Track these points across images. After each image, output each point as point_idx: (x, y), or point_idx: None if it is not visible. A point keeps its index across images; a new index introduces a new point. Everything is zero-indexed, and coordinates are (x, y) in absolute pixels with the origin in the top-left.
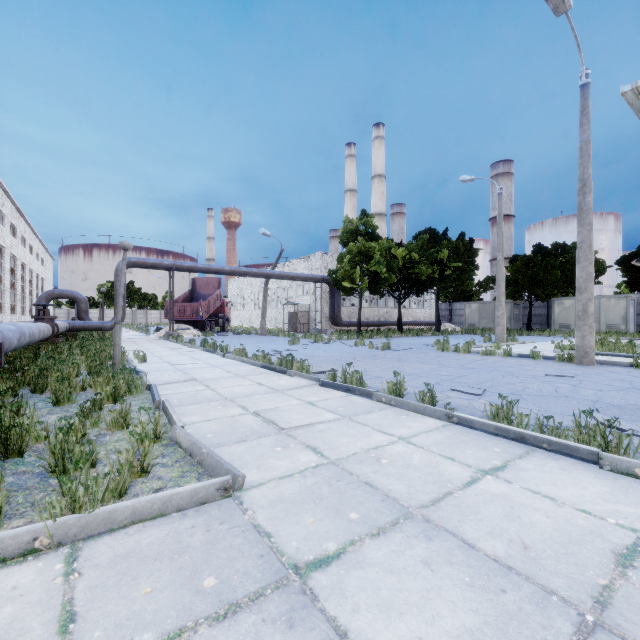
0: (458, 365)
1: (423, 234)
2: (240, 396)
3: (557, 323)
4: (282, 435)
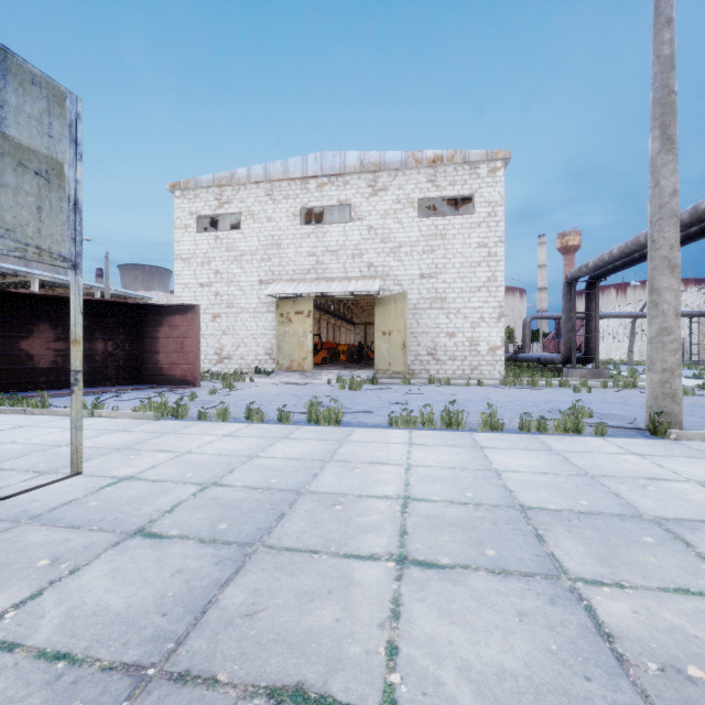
0: None
1: None
2: None
3: None
4: None
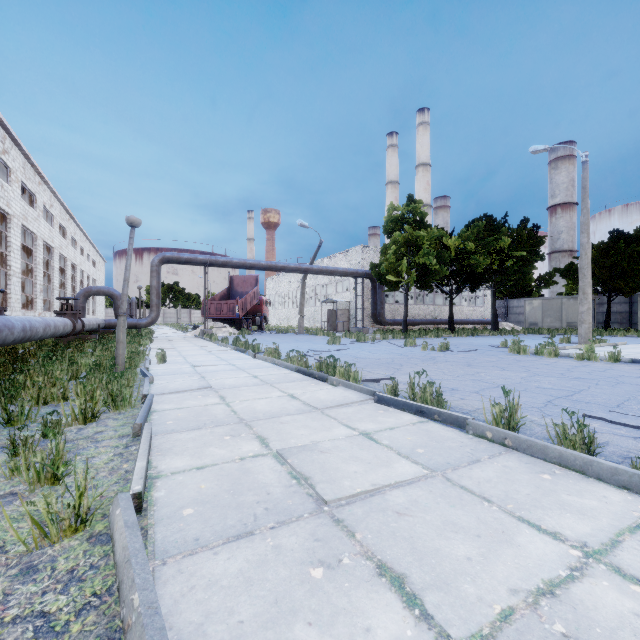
0: (556, 373)
1: (478, 222)
2: (262, 417)
3: None
4: (324, 520)
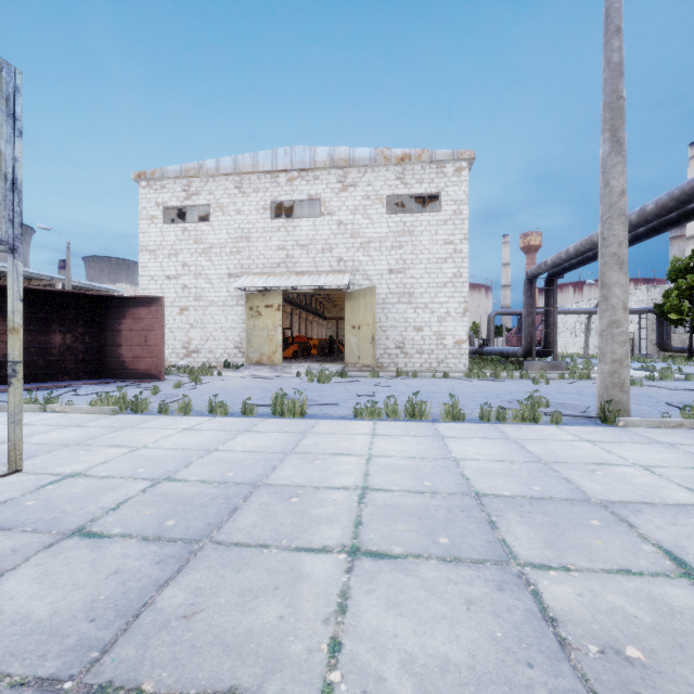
0: None
1: None
2: None
3: None
4: None
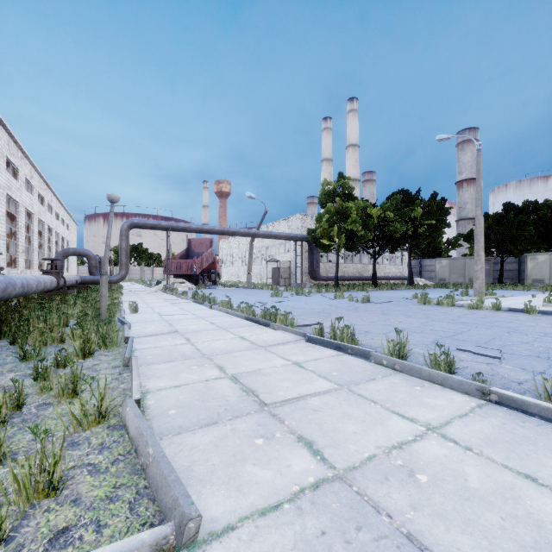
0: (449, 319)
1: (396, 195)
2: (219, 353)
3: (530, 278)
4: (264, 415)
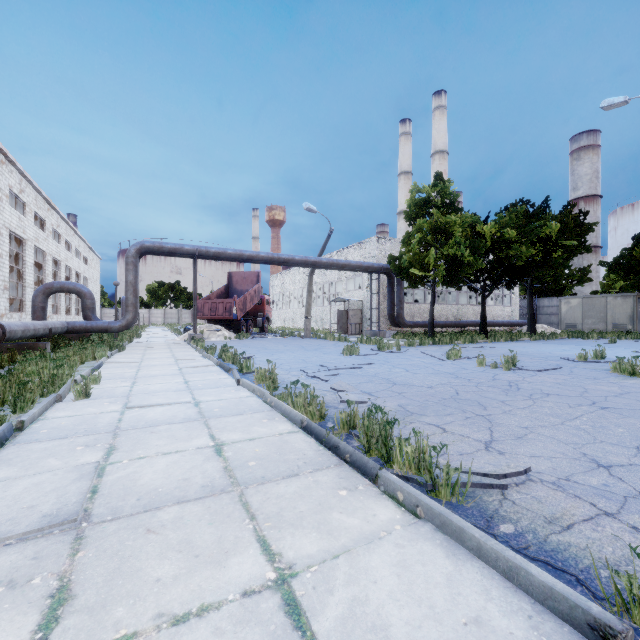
0: None
1: (513, 207)
2: None
3: None
4: None
